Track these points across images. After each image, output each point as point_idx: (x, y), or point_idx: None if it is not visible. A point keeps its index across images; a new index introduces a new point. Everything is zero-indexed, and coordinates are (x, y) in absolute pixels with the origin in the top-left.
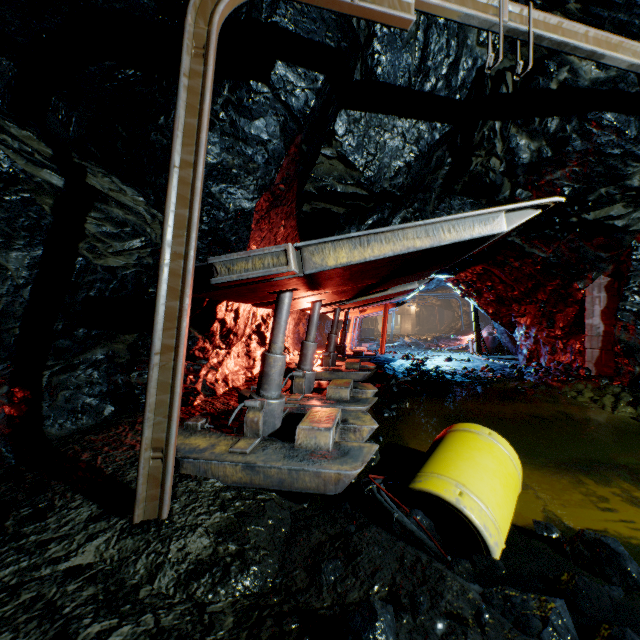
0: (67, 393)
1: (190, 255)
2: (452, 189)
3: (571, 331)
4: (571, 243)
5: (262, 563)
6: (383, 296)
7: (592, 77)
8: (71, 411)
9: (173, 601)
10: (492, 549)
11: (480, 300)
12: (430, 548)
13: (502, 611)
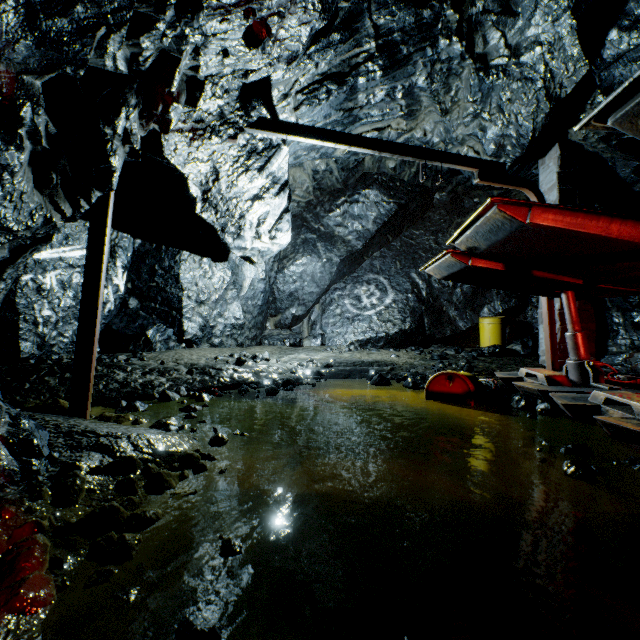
0: None
1: None
2: None
3: None
4: None
5: None
6: None
7: None
8: None
9: None
10: None
11: None
12: None
13: None
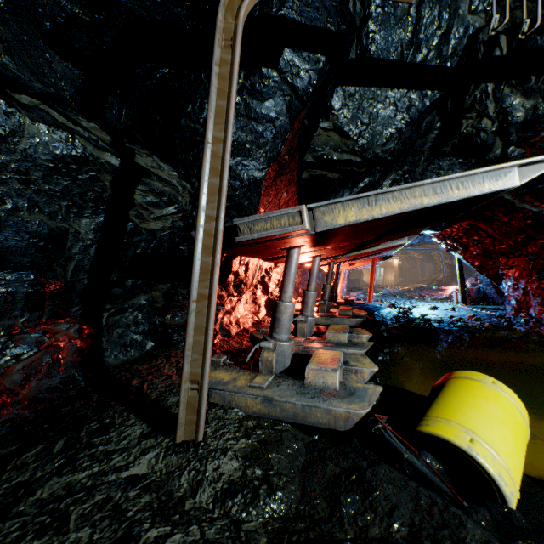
0: (120, 331)
1: (220, 217)
2: (441, 151)
3: None
4: None
5: (285, 489)
6: (374, 251)
7: None
8: (123, 345)
9: (213, 516)
10: (508, 498)
11: (466, 253)
12: (444, 491)
13: None
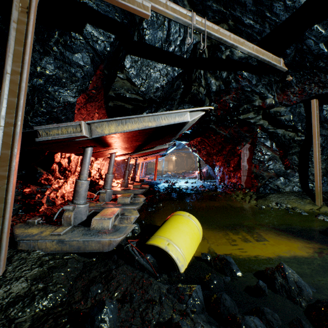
0: None
1: (18, 124)
2: (184, 100)
3: (236, 168)
4: (235, 129)
5: (57, 291)
6: (152, 151)
7: (239, 55)
8: None
9: None
10: (180, 268)
11: (200, 154)
12: (150, 271)
13: (174, 295)
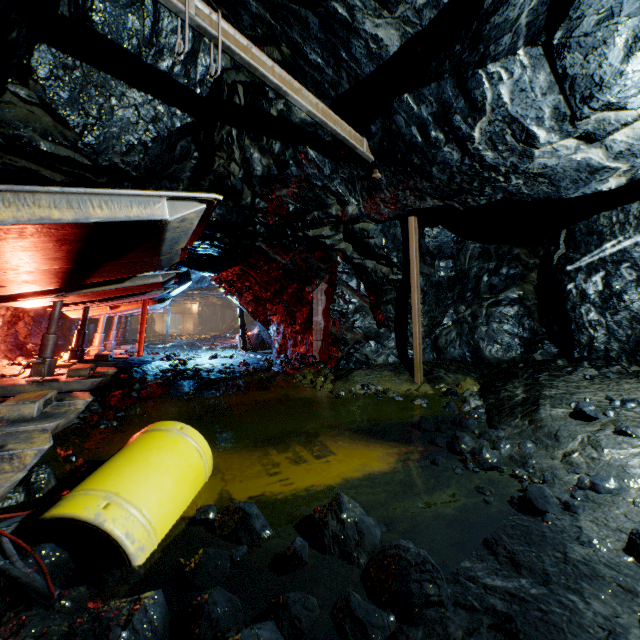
0: None
1: None
2: (200, 184)
3: (306, 327)
4: (302, 254)
5: None
6: (122, 289)
7: (302, 117)
8: None
9: None
10: (133, 556)
11: (242, 299)
12: (37, 591)
13: (85, 637)
